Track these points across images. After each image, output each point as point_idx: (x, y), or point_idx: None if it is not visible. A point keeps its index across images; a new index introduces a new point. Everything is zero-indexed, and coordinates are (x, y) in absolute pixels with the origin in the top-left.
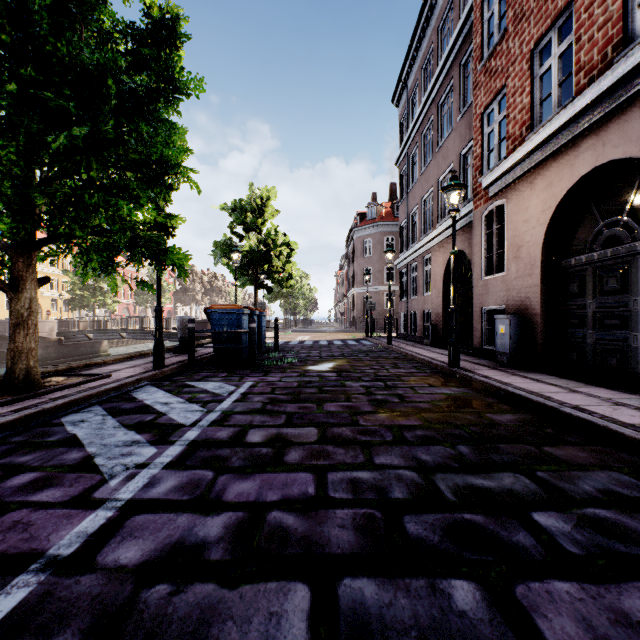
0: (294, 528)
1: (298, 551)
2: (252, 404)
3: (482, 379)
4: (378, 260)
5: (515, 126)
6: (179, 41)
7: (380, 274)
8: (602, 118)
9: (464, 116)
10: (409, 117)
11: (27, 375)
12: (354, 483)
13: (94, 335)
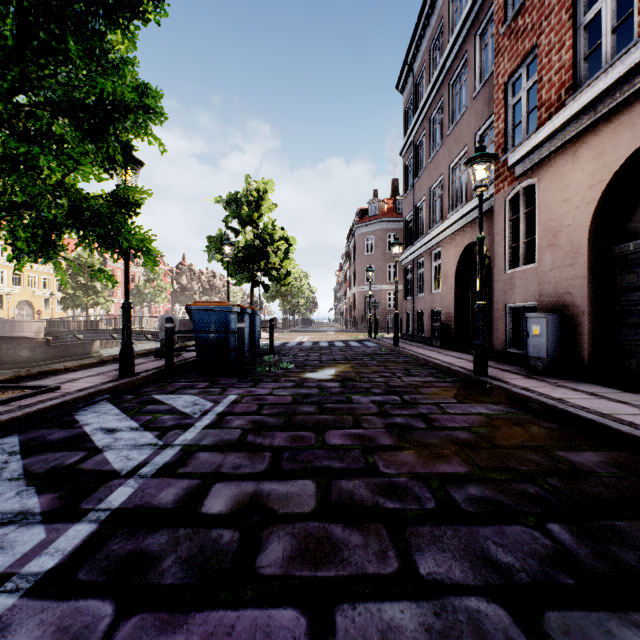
0: None
1: None
2: (228, 432)
3: (525, 393)
4: (380, 258)
5: (550, 90)
6: None
7: (382, 272)
8: None
9: (481, 91)
10: (415, 103)
11: None
12: None
13: (84, 335)
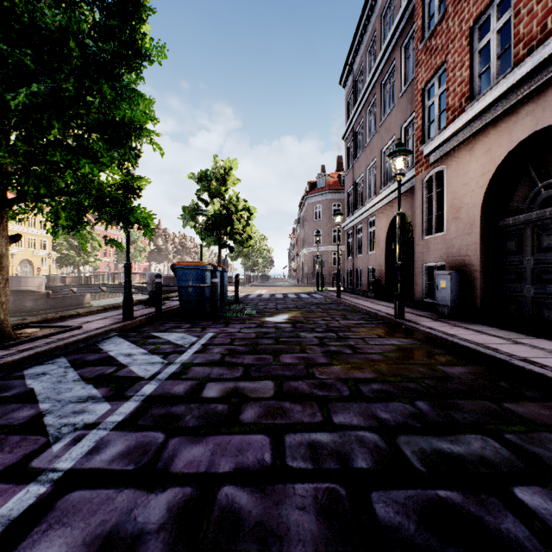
0: (247, 511)
1: (251, 546)
2: (211, 355)
3: (428, 330)
4: (327, 223)
5: (455, 98)
6: (144, 14)
7: (328, 236)
8: (542, 85)
9: (405, 92)
10: (355, 96)
11: None
12: (313, 448)
13: (78, 289)
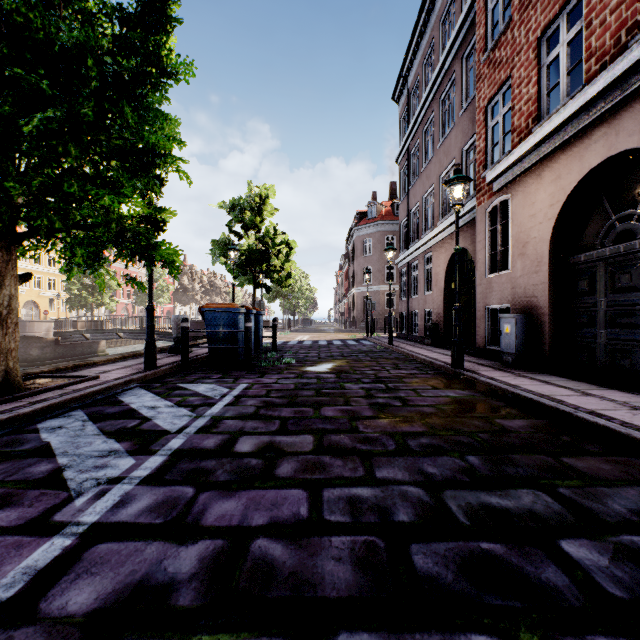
0: (281, 561)
1: (285, 594)
2: (245, 408)
3: (488, 381)
4: (378, 259)
5: (521, 118)
6: (170, 26)
7: (380, 273)
8: (615, 106)
9: (467, 110)
10: (410, 114)
11: (6, 377)
12: (353, 502)
13: (91, 335)
